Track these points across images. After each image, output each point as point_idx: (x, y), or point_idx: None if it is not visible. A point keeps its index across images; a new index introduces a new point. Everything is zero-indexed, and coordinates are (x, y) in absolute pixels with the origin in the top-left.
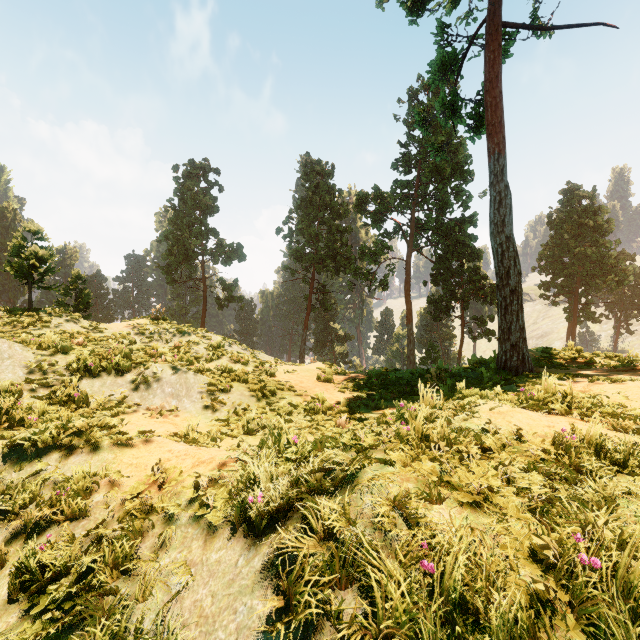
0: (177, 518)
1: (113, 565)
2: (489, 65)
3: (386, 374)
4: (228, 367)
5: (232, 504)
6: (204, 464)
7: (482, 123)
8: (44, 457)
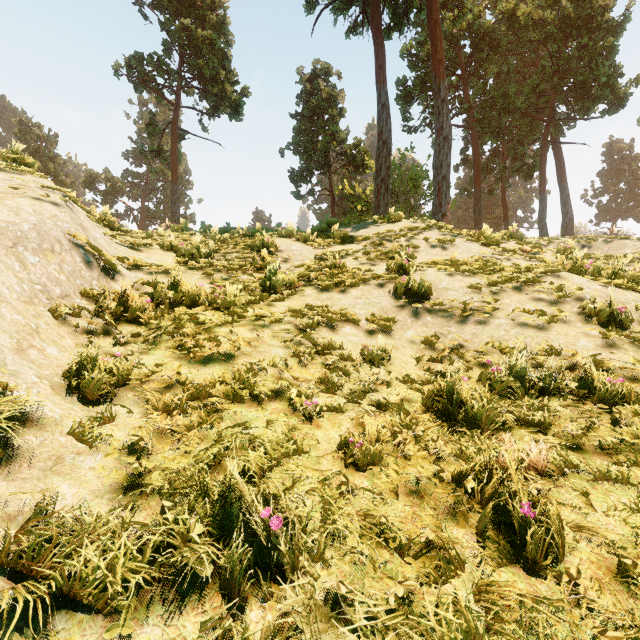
0: None
1: None
2: (172, 144)
3: None
4: None
5: None
6: None
7: None
8: None
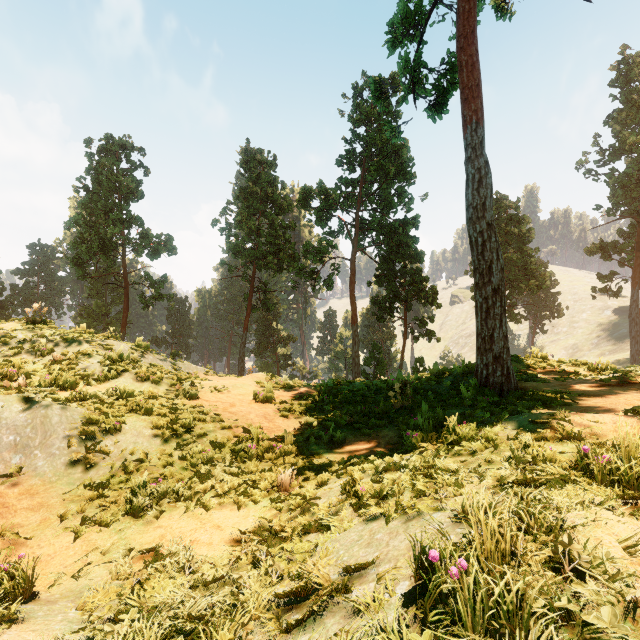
0: None
1: None
2: (464, 17)
3: (338, 388)
4: (126, 390)
5: None
6: None
7: (445, 100)
8: None
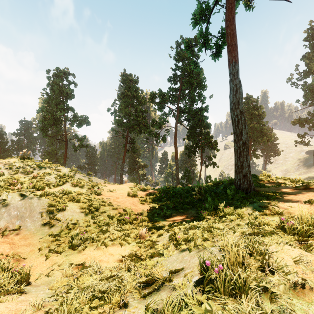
0: None
1: None
2: (229, 11)
3: (168, 190)
4: (68, 191)
5: None
6: None
7: (220, 50)
8: None
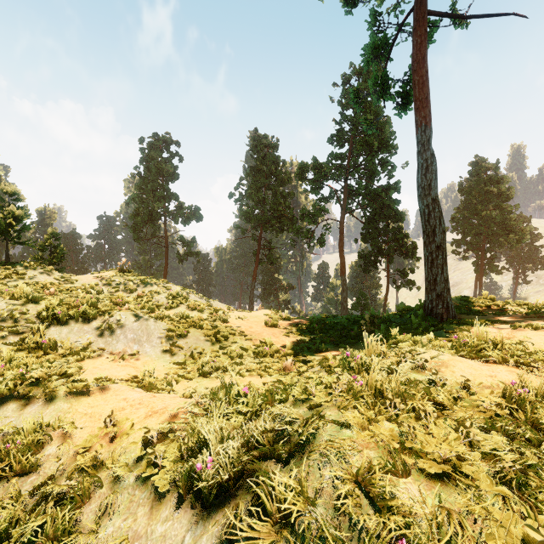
0: (125, 477)
1: (53, 534)
2: (416, 48)
3: (325, 320)
4: (185, 314)
5: (181, 463)
6: (157, 414)
7: (409, 100)
8: (0, 407)
